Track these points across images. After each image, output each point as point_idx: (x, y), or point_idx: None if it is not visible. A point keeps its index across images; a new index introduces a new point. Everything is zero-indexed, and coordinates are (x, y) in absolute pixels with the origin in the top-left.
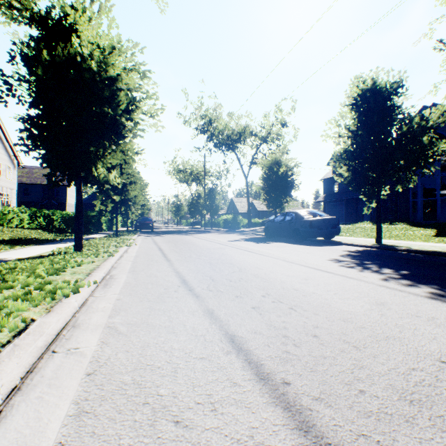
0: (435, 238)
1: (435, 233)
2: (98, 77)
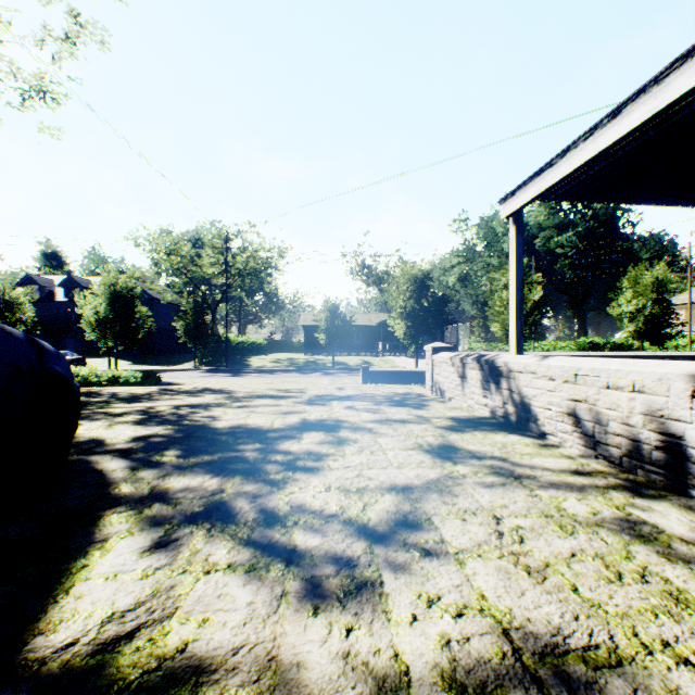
0: (133, 365)
1: (132, 363)
2: (20, 304)
